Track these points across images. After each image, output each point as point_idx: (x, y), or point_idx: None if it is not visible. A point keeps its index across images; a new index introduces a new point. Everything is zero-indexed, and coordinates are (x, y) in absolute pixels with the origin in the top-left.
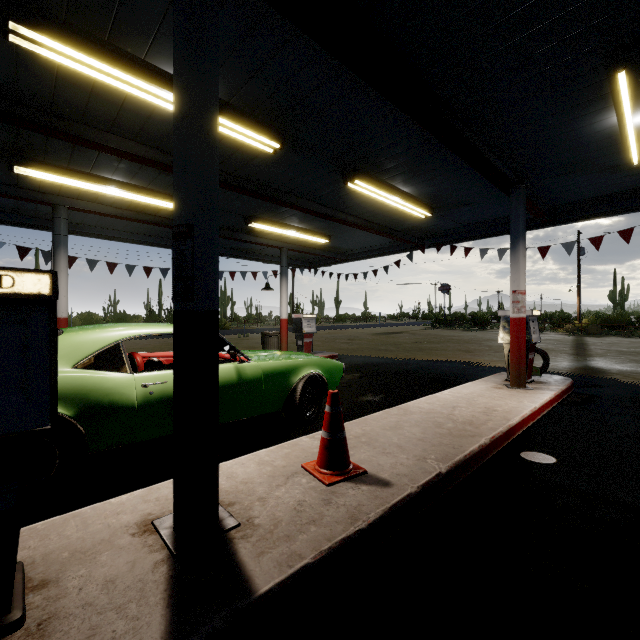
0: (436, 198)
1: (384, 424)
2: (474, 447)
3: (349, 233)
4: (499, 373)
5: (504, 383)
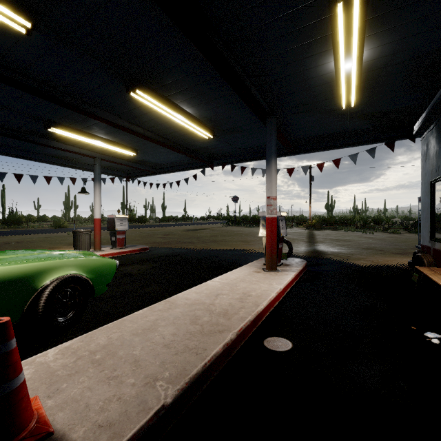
0: (215, 122)
1: (139, 326)
2: (218, 349)
3: (153, 149)
4: (261, 258)
5: (262, 267)
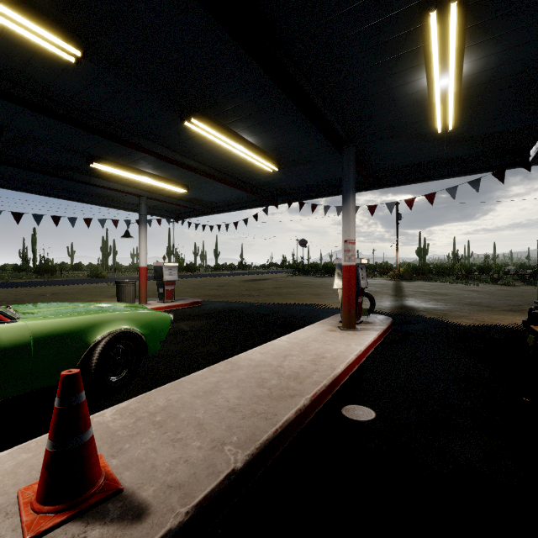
0: (281, 152)
1: (199, 388)
2: (290, 414)
3: (207, 184)
4: (336, 315)
5: (338, 325)
